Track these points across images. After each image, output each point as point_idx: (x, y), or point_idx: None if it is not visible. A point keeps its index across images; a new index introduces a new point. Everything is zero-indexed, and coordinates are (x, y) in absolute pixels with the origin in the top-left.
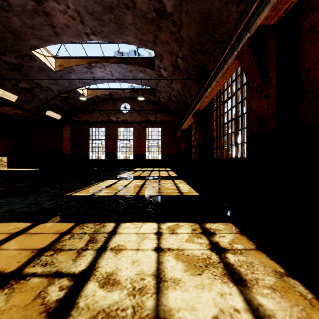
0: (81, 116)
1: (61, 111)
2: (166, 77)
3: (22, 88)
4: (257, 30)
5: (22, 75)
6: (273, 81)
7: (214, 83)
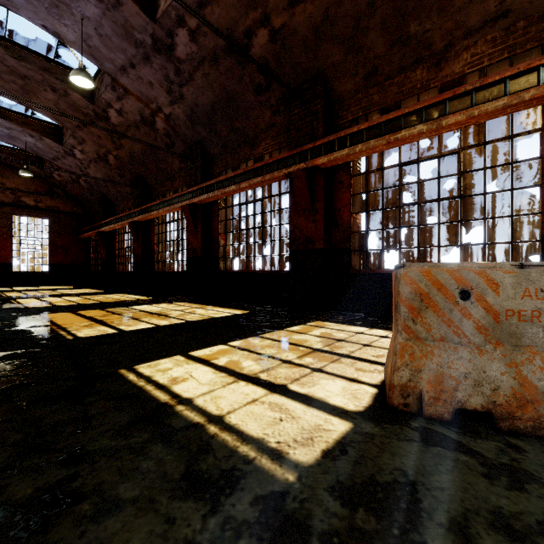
0: None
1: None
2: (81, 159)
3: None
4: (193, 203)
5: None
6: (200, 232)
7: (161, 210)
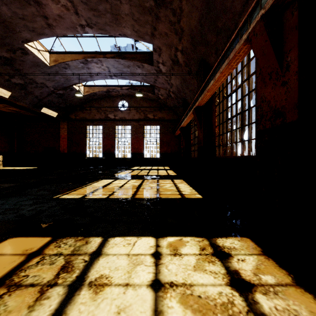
0: (78, 114)
1: (57, 108)
2: (165, 73)
3: (16, 84)
4: (274, 4)
5: (15, 70)
6: (294, 64)
7: (217, 74)
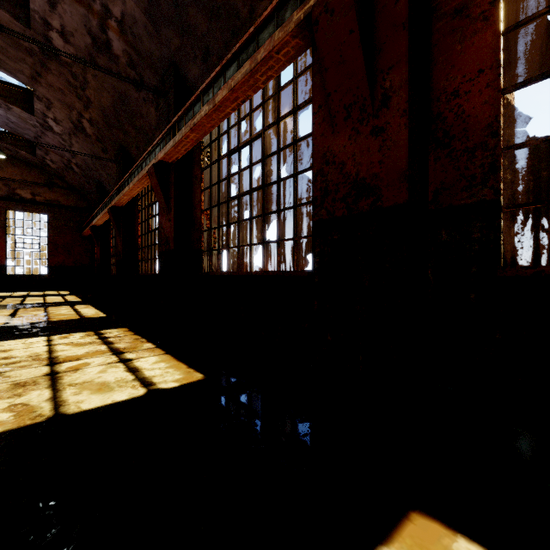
0: None
1: None
2: (60, 134)
3: None
4: (160, 162)
5: None
6: (173, 209)
7: (131, 184)
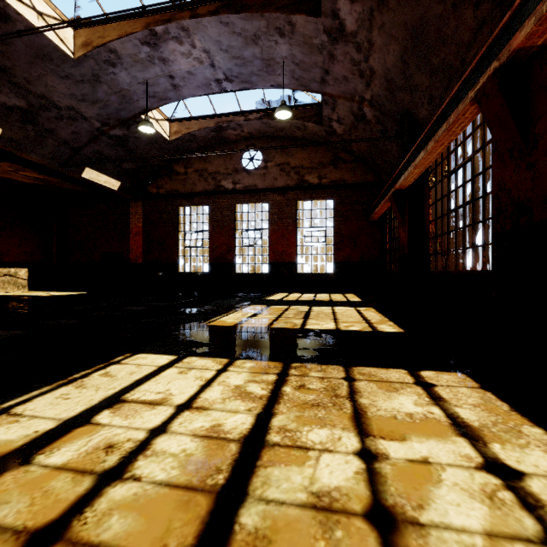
0: (163, 183)
1: (118, 171)
2: (355, 32)
3: (9, 109)
4: None
5: None
6: None
7: None
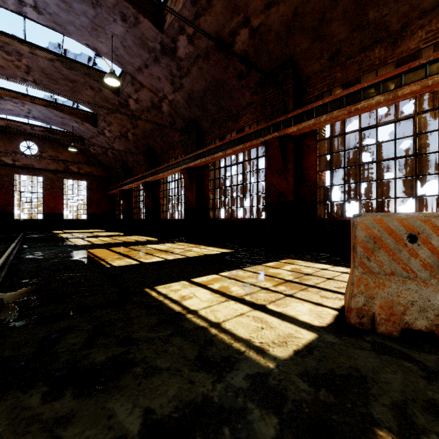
0: None
1: None
2: (109, 137)
3: None
4: (189, 167)
5: None
6: (195, 189)
7: (166, 173)
